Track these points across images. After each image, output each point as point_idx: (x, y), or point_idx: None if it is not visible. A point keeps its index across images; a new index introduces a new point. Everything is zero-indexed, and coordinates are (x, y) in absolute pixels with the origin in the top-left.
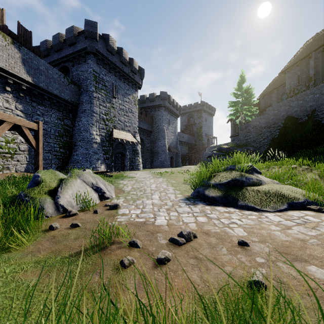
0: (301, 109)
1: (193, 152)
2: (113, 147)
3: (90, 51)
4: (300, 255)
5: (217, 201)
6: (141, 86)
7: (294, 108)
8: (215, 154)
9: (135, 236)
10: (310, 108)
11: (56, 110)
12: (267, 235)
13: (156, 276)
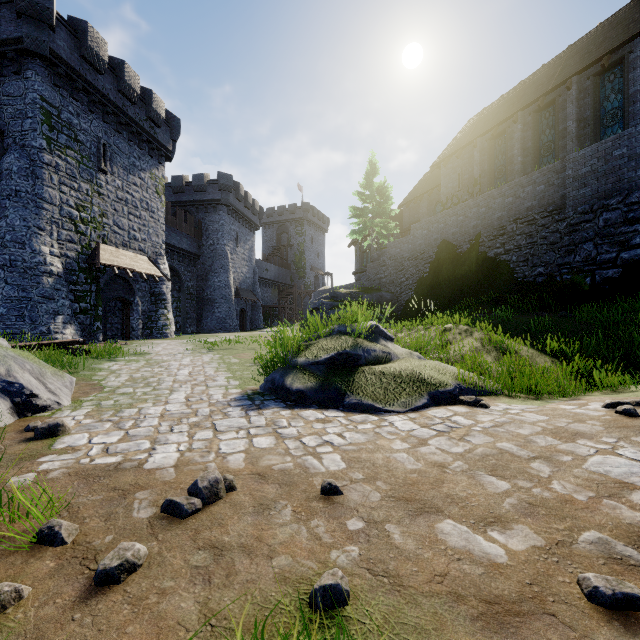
0: (461, 231)
1: (288, 301)
2: (99, 286)
3: (34, 50)
4: (431, 499)
5: (308, 399)
6: (172, 154)
7: (452, 227)
8: (325, 304)
9: (70, 508)
10: (474, 230)
11: None
12: (383, 463)
13: (72, 629)
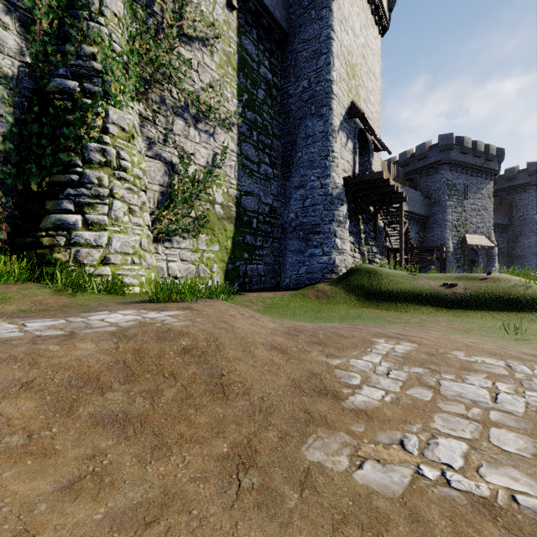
0: None
1: None
2: (464, 254)
3: (445, 162)
4: None
5: None
6: (498, 172)
7: None
8: None
9: None
10: None
11: (415, 226)
12: None
13: None
